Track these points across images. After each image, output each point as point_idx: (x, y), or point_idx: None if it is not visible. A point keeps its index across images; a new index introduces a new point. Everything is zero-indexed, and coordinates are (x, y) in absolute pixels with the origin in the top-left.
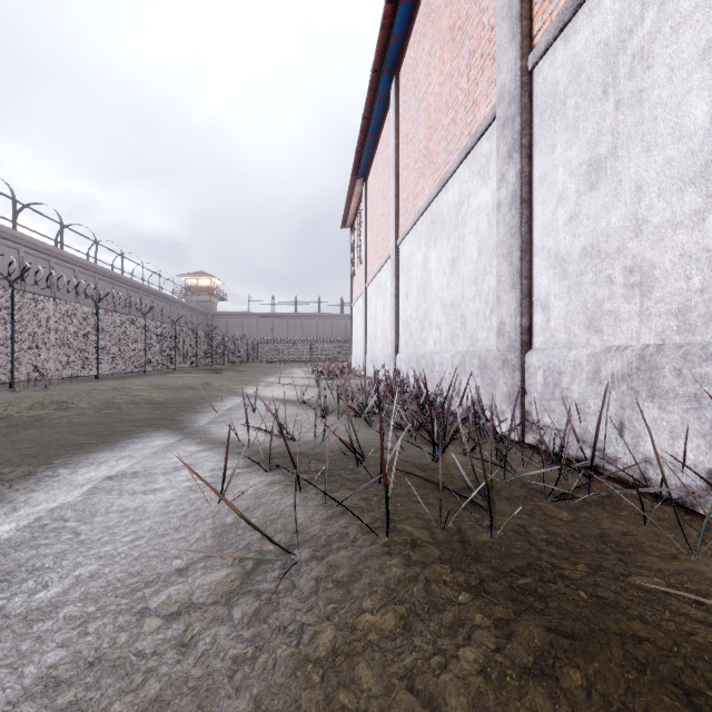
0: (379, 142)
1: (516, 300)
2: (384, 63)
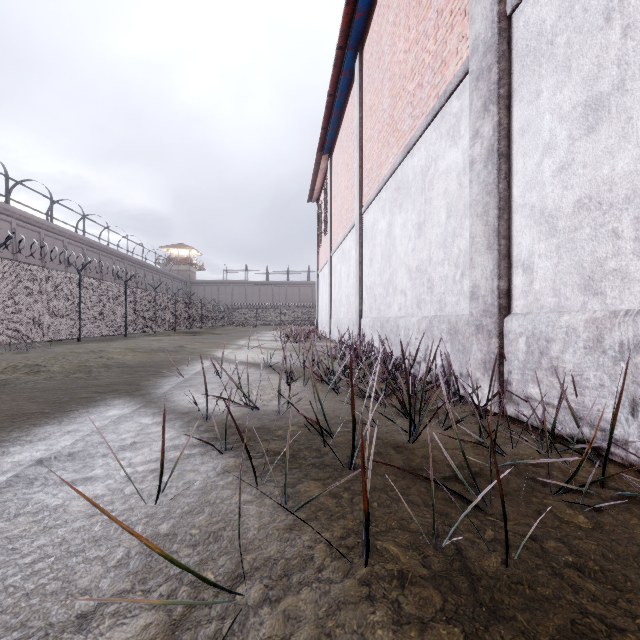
0: (344, 119)
1: (493, 262)
2: (348, 40)
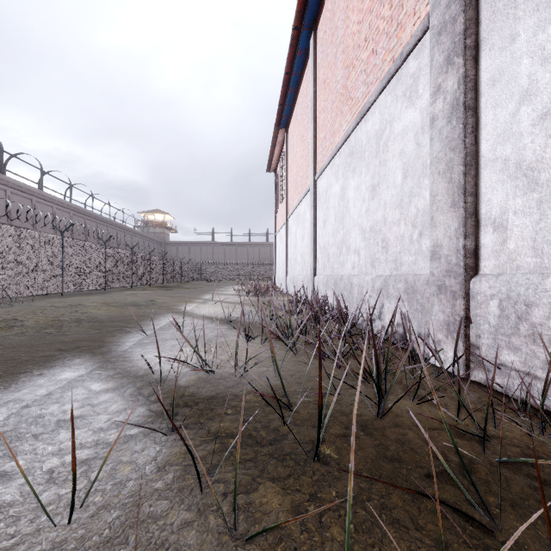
0: (299, 95)
1: (458, 220)
2: (303, 20)
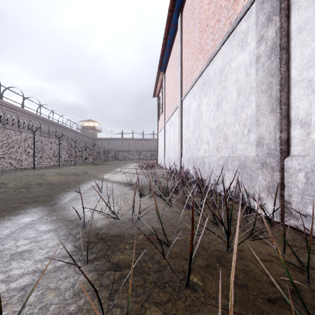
0: (172, 51)
1: (276, 121)
2: (175, 6)
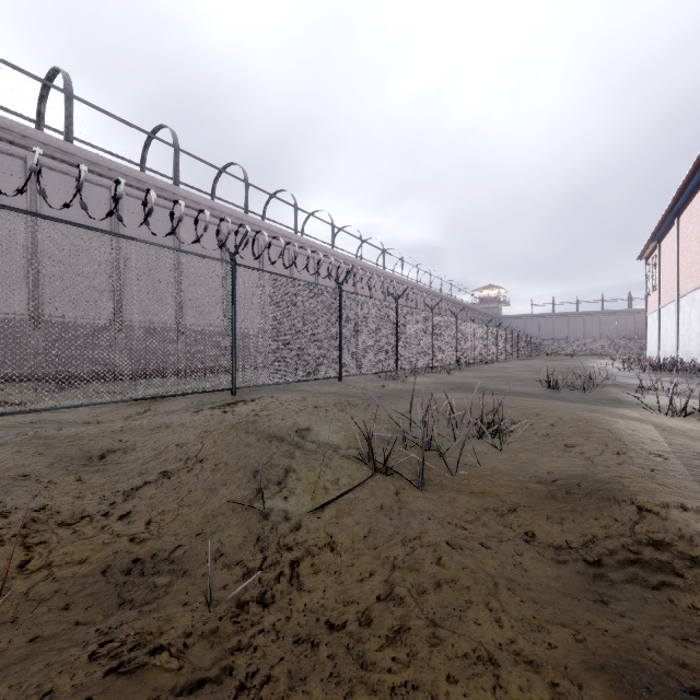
0: (668, 234)
1: None
2: (669, 214)
